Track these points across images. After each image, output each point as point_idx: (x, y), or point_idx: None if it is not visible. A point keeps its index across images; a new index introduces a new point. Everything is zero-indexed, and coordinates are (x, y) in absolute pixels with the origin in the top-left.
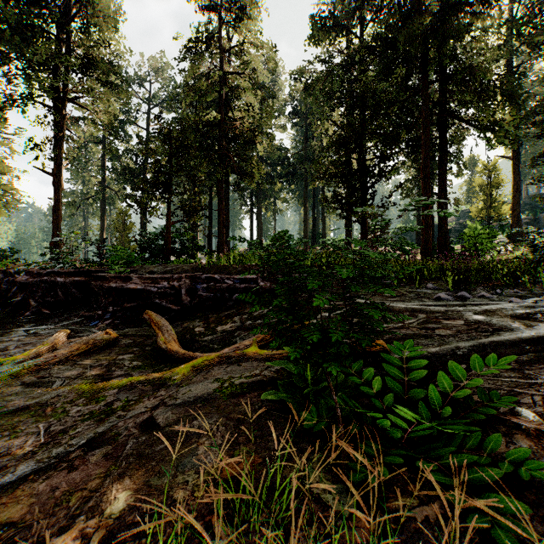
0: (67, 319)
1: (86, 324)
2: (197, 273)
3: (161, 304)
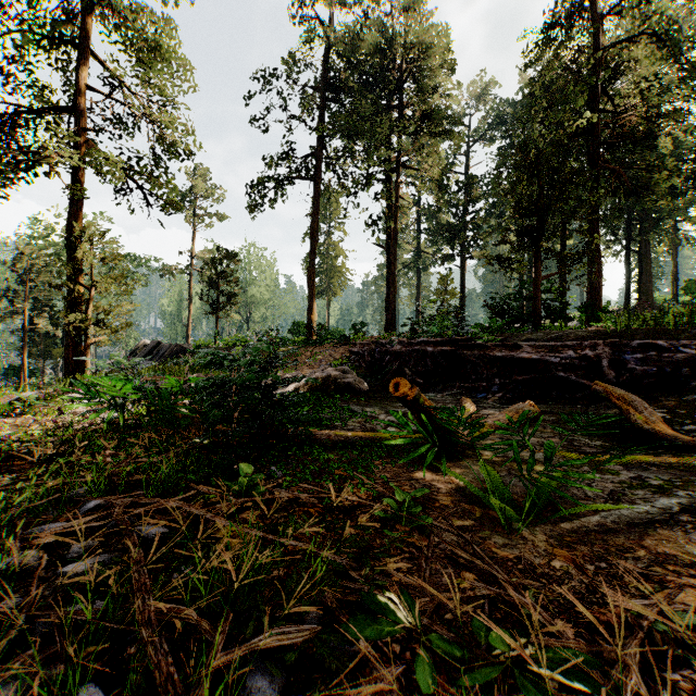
0: (445, 389)
1: (472, 395)
2: (612, 339)
3: (566, 379)
